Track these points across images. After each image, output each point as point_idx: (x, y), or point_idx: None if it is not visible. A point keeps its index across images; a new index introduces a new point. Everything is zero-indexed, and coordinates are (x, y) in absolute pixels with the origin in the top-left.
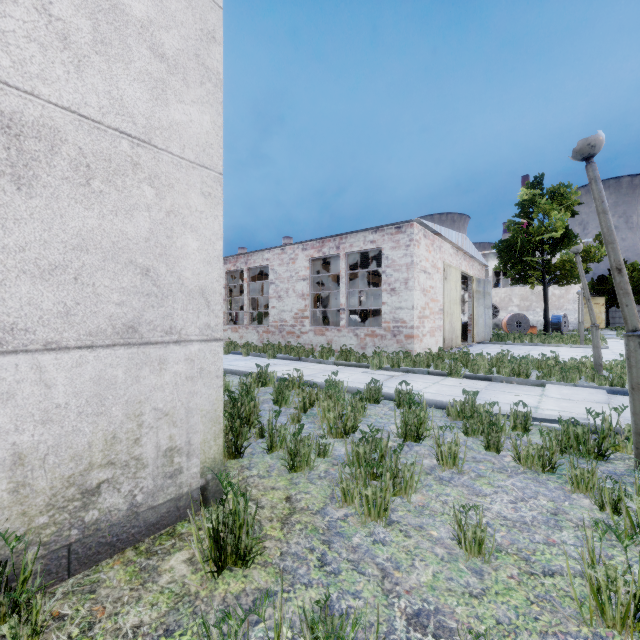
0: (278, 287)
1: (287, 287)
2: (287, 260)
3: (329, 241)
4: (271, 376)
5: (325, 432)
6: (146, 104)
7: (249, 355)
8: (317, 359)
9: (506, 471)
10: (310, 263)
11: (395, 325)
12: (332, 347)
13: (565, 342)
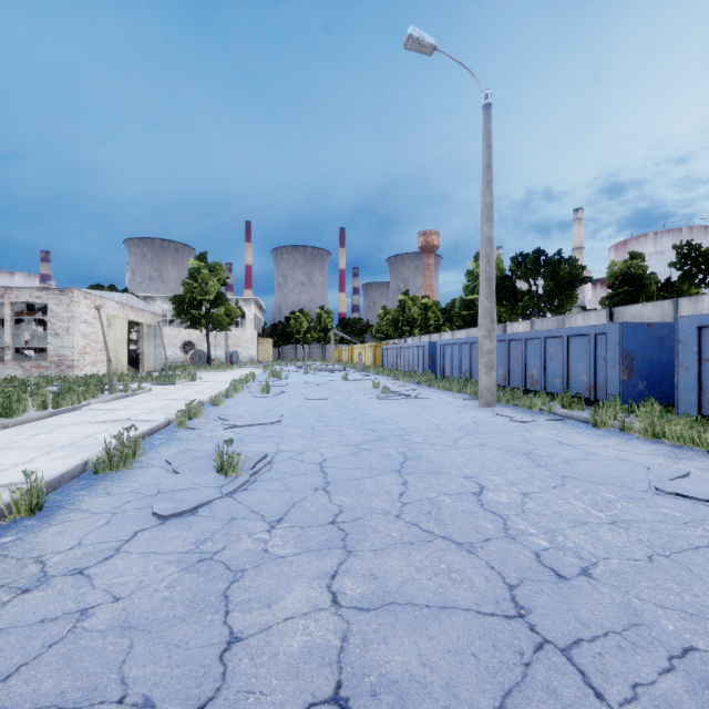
0: None
1: None
2: None
3: None
4: None
5: None
6: None
7: None
8: None
9: None
10: None
11: (59, 359)
12: None
13: (207, 369)
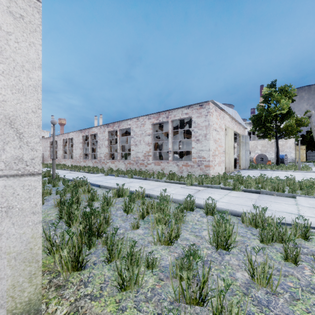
0: (135, 139)
1: (140, 139)
2: (140, 125)
3: (162, 114)
4: (125, 191)
5: (155, 238)
6: None
7: (118, 176)
8: (155, 179)
9: (314, 290)
10: (152, 126)
11: (199, 160)
12: (164, 172)
13: (290, 169)
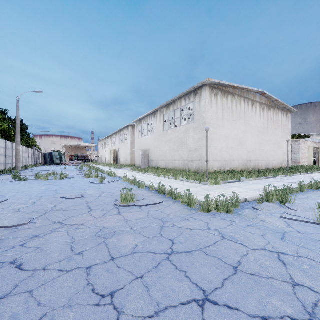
0: None
1: None
2: None
3: None
4: None
5: None
6: (289, 149)
7: None
8: None
9: None
10: None
11: (295, 160)
12: None
13: None
